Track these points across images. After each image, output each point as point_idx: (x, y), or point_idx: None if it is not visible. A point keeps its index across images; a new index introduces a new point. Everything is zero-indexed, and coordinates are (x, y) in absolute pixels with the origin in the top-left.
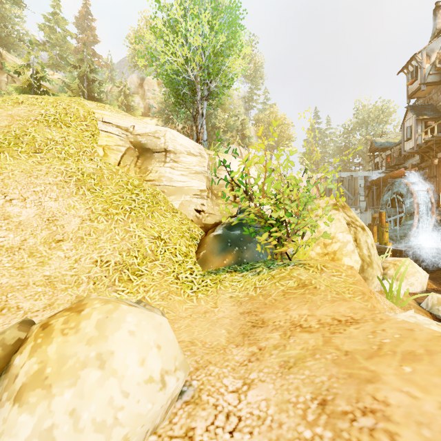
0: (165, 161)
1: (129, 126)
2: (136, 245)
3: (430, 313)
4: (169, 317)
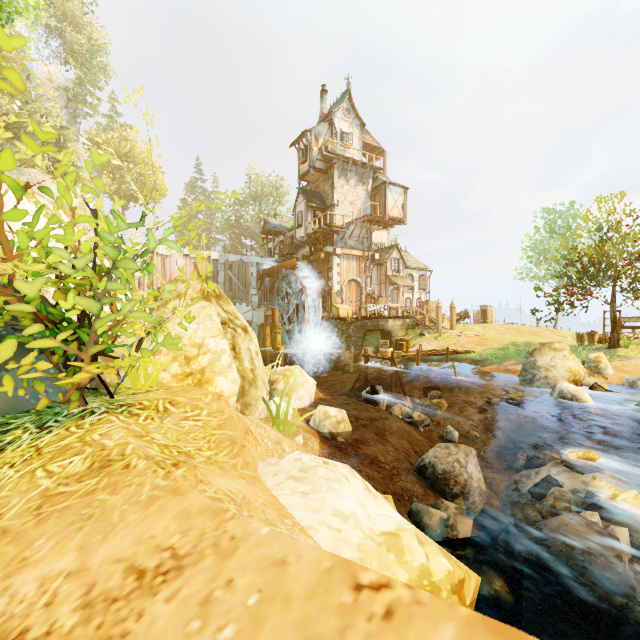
0: None
1: None
2: None
3: (317, 431)
4: None
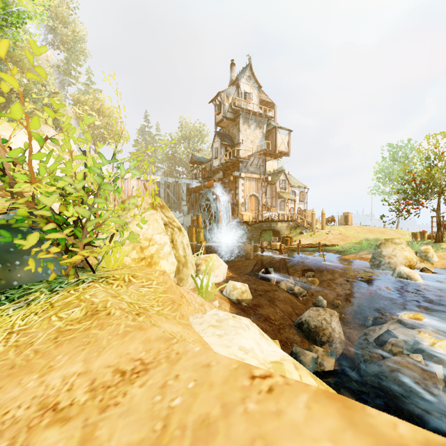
0: None
1: None
2: None
3: (228, 298)
4: None
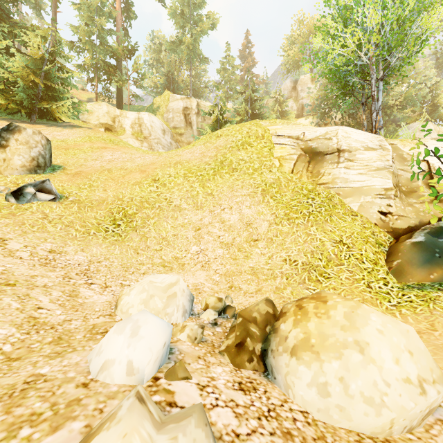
0: (338, 162)
1: (299, 134)
2: (319, 248)
3: None
4: None
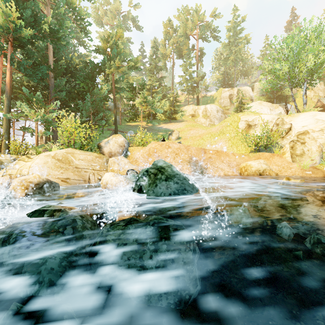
0: (254, 128)
1: (247, 119)
2: (233, 152)
3: None
4: None
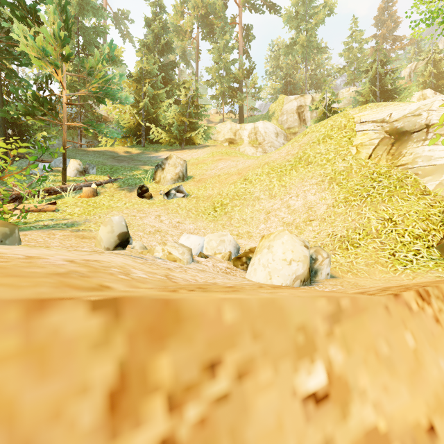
0: (425, 139)
1: (385, 116)
2: (363, 225)
3: None
4: (360, 275)
